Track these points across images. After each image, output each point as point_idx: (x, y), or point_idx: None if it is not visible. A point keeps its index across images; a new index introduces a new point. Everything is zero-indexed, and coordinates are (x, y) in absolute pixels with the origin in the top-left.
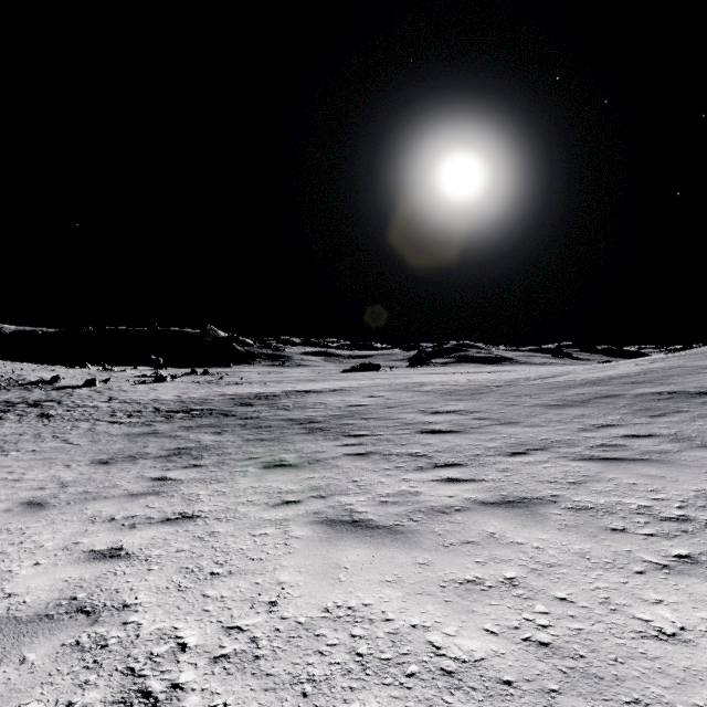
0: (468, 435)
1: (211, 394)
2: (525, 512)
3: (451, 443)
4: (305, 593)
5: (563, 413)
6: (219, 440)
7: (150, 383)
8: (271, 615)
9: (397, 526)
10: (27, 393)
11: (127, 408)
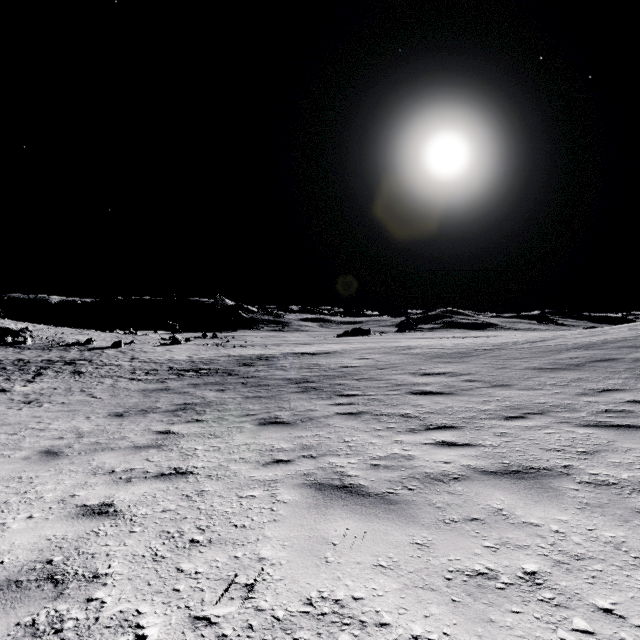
0: (460, 397)
1: (218, 356)
2: (534, 484)
3: (442, 405)
4: (287, 576)
5: (558, 377)
6: (221, 396)
7: (167, 345)
8: (245, 604)
9: (390, 494)
10: (65, 353)
11: (145, 366)
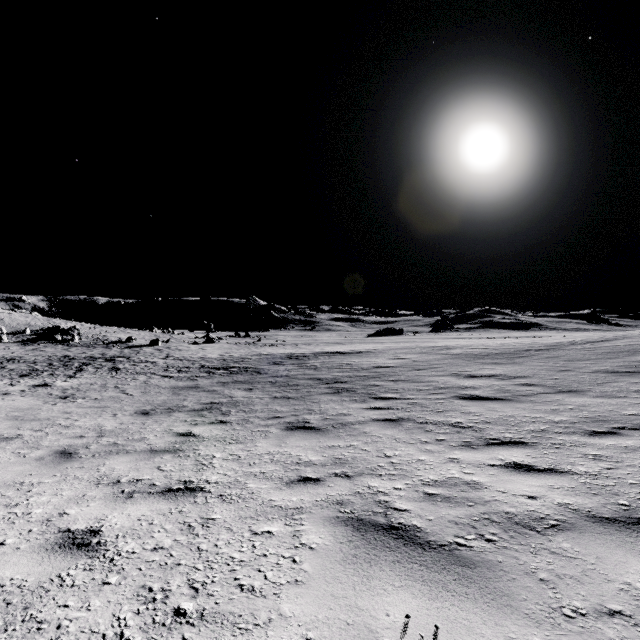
0: (520, 404)
1: (249, 354)
2: None
3: (500, 413)
4: None
5: None
6: (249, 396)
7: (201, 344)
8: None
9: (460, 547)
10: (106, 350)
11: (179, 364)
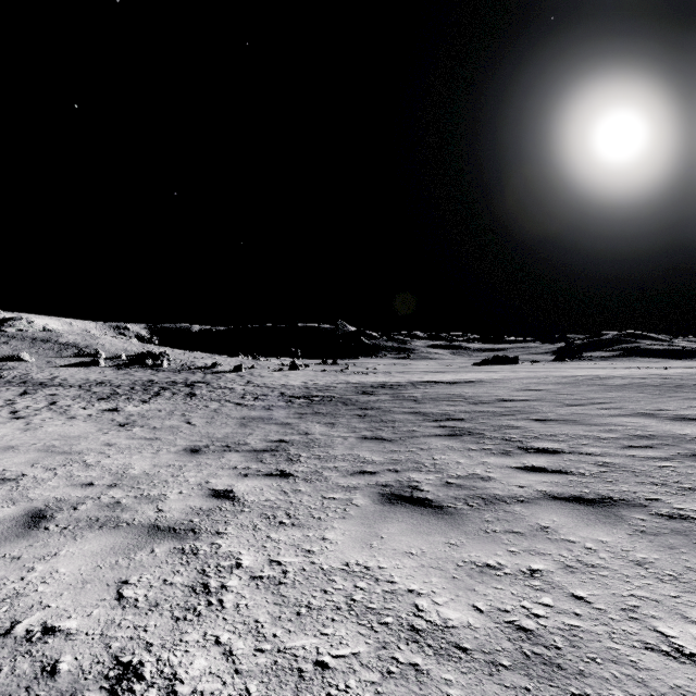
0: None
1: (335, 382)
2: None
3: None
4: None
5: None
6: (329, 433)
7: (285, 371)
8: None
9: None
10: (190, 376)
11: (257, 391)
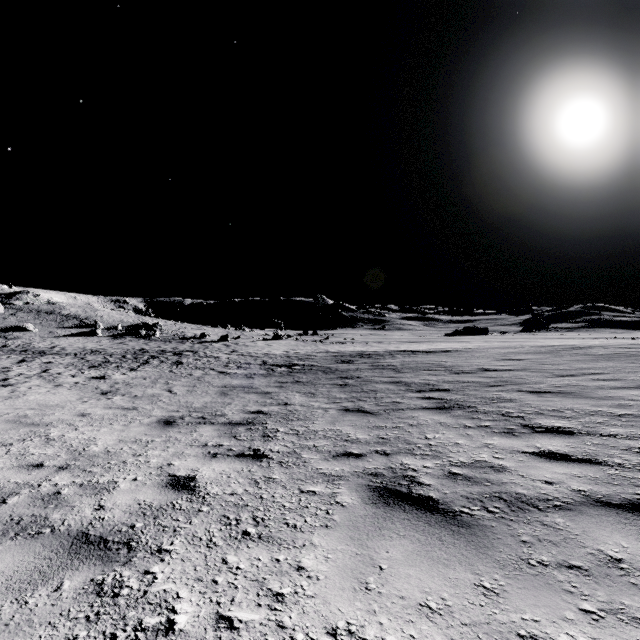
0: None
1: (315, 351)
2: None
3: None
4: None
5: None
6: (309, 404)
7: (268, 340)
8: None
9: None
10: (179, 345)
11: (240, 360)
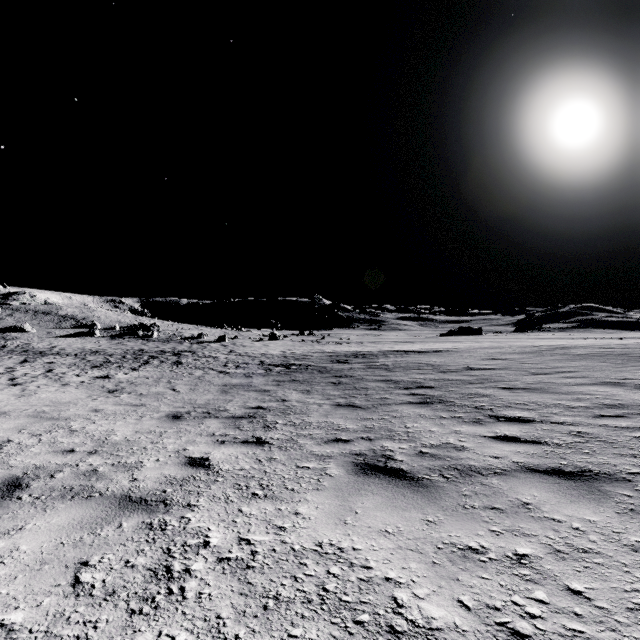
0: None
1: (311, 351)
2: None
3: None
4: None
5: None
6: (305, 400)
7: (265, 341)
8: None
9: None
10: (178, 345)
11: (239, 360)
